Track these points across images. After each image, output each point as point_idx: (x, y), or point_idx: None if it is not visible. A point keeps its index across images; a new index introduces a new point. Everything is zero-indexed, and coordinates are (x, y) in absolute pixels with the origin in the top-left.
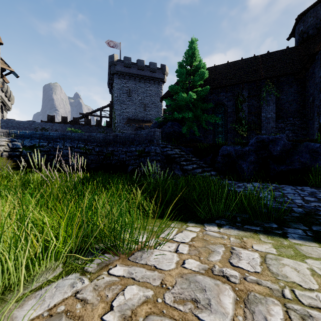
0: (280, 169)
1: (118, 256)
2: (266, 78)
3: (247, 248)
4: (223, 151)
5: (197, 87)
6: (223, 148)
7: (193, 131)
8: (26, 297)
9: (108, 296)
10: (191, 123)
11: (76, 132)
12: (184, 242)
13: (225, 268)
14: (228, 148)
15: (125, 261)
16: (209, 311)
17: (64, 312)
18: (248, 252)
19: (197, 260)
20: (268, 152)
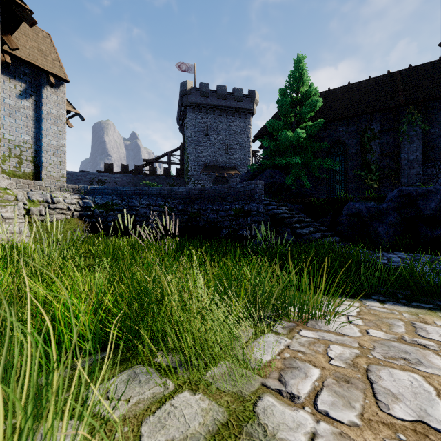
0: (435, 234)
1: (294, 323)
2: (408, 104)
3: (429, 324)
4: (349, 209)
5: (306, 121)
6: (349, 205)
7: (300, 182)
8: (247, 346)
9: (319, 350)
10: (298, 170)
11: (152, 185)
12: (352, 315)
13: (417, 339)
14: (357, 205)
15: (306, 327)
16: (424, 366)
17: (292, 357)
18: (433, 327)
19: (380, 331)
20: (416, 210)
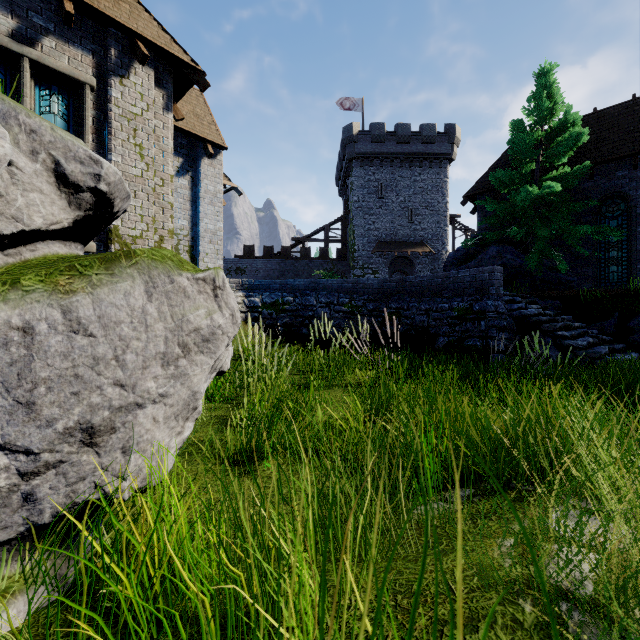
0: None
1: None
2: None
3: None
4: None
5: (558, 167)
6: None
7: (548, 263)
8: None
9: None
10: (546, 245)
11: (328, 276)
12: None
13: None
14: None
15: None
16: None
17: None
18: None
19: None
20: None
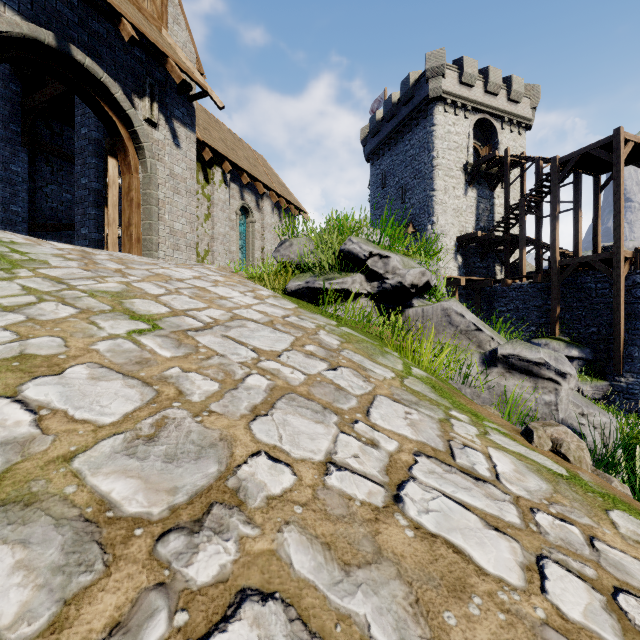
0: None
1: None
2: None
3: None
4: None
5: None
6: None
7: None
8: None
9: None
10: None
11: None
12: None
13: None
14: None
15: None
16: None
17: None
18: None
19: None
20: None
